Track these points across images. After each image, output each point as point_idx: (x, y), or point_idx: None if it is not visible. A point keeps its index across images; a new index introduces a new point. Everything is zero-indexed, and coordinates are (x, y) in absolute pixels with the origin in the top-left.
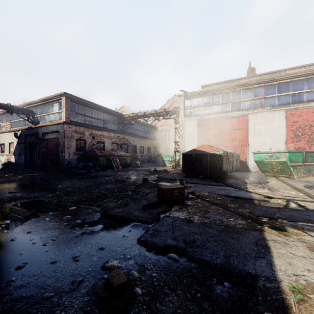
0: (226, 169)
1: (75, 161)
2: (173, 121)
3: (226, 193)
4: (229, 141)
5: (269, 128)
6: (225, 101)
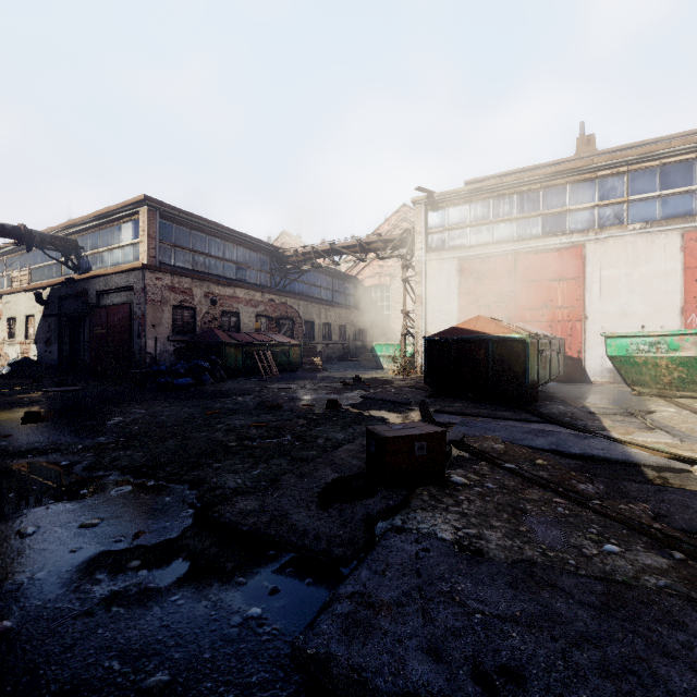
0: (536, 377)
1: (170, 358)
2: (398, 265)
3: (553, 443)
4: (537, 308)
5: (638, 277)
6: (527, 213)
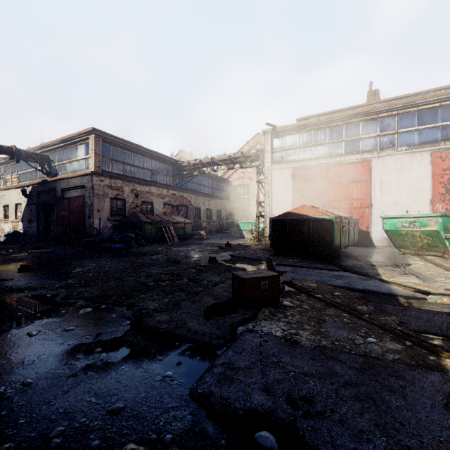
0: (339, 243)
1: (109, 231)
2: (254, 172)
3: (346, 283)
4: (341, 199)
5: (404, 180)
6: (335, 139)
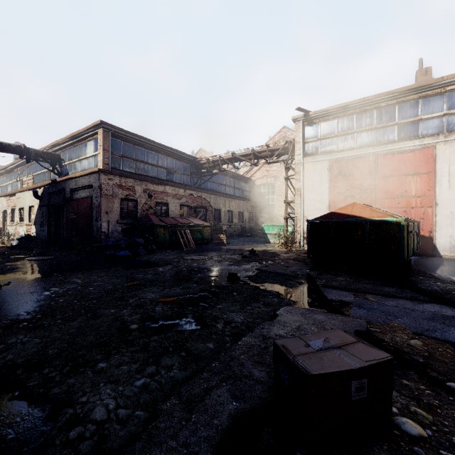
0: (406, 254)
1: (119, 235)
2: (280, 169)
3: None
4: (393, 197)
5: None
6: (385, 123)
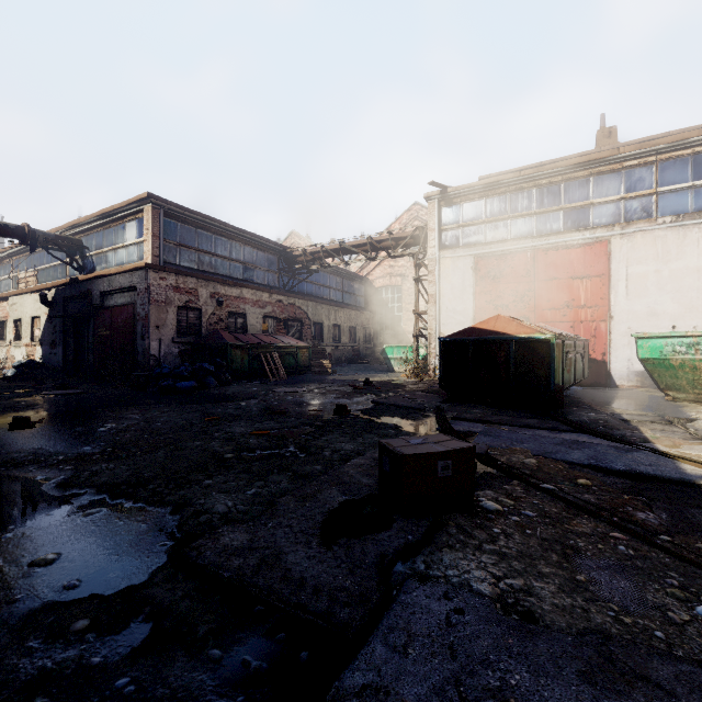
0: (561, 381)
1: (175, 360)
2: (410, 265)
3: (591, 457)
4: (558, 307)
5: (669, 273)
6: (547, 207)
